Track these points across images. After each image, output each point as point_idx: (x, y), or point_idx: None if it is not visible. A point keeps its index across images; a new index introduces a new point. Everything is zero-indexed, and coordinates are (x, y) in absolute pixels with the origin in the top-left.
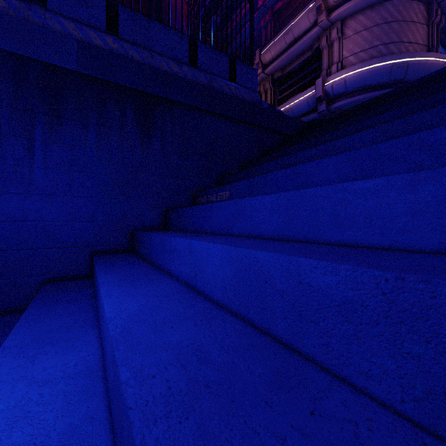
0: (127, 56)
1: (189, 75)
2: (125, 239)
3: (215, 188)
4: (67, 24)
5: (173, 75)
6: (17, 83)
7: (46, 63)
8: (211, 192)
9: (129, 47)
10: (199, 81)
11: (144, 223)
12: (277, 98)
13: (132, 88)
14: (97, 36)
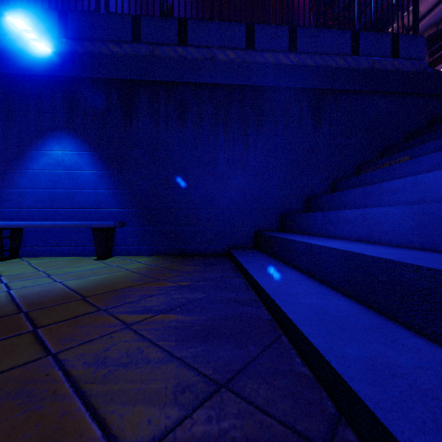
0: (304, 64)
1: (352, 64)
2: (302, 205)
3: (388, 157)
4: (266, 55)
5: (339, 68)
6: (241, 103)
7: (255, 86)
8: (382, 162)
9: (305, 57)
10: (362, 67)
11: (315, 193)
12: (428, 61)
13: (307, 88)
14: (284, 57)
